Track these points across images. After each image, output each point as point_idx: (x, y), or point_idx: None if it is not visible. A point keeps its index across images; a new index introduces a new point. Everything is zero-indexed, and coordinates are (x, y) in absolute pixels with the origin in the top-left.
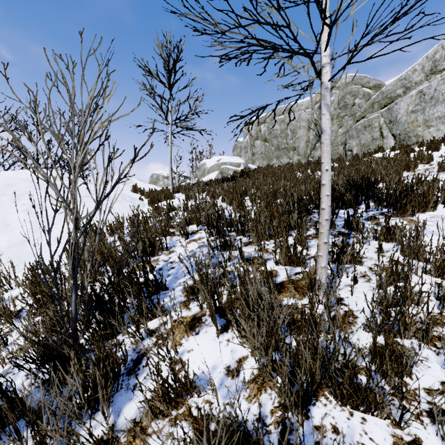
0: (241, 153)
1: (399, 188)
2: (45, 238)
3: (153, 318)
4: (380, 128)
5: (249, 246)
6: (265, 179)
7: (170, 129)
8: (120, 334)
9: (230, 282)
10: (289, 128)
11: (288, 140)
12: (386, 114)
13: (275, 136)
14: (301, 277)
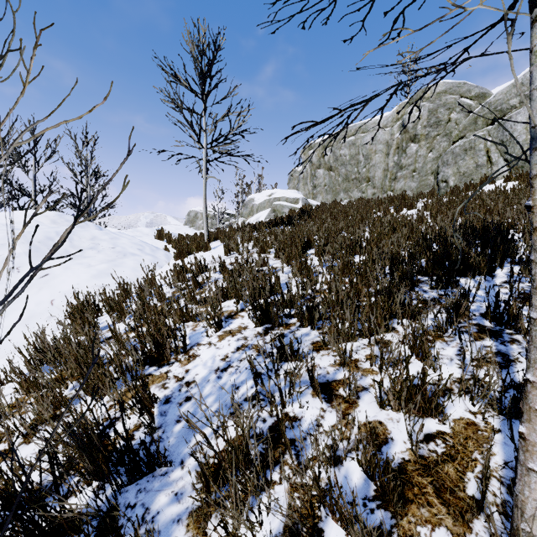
0: (299, 185)
1: None
2: (13, 317)
3: None
4: (487, 151)
5: (324, 352)
6: (335, 223)
7: (204, 155)
8: None
9: (293, 454)
10: (361, 153)
11: (360, 168)
12: (495, 132)
13: (343, 163)
14: (441, 452)
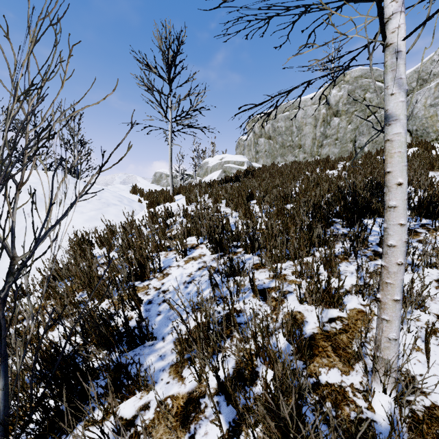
0: (244, 151)
1: (435, 192)
2: (27, 250)
3: (130, 396)
4: None
5: (262, 270)
6: (272, 180)
7: (170, 127)
8: (81, 422)
9: (239, 331)
10: (295, 125)
11: (294, 137)
12: None
13: (280, 134)
14: (339, 328)
